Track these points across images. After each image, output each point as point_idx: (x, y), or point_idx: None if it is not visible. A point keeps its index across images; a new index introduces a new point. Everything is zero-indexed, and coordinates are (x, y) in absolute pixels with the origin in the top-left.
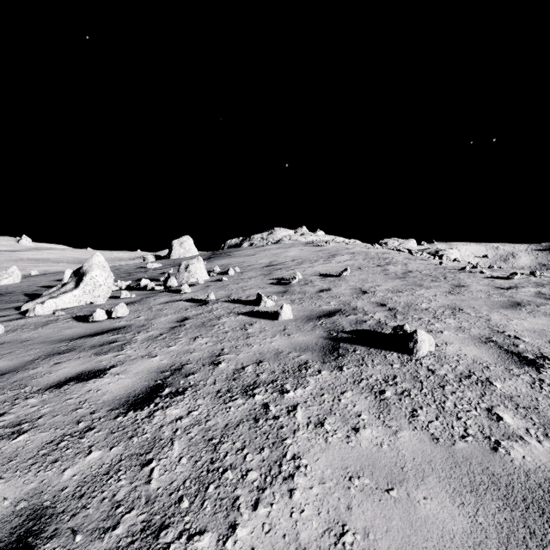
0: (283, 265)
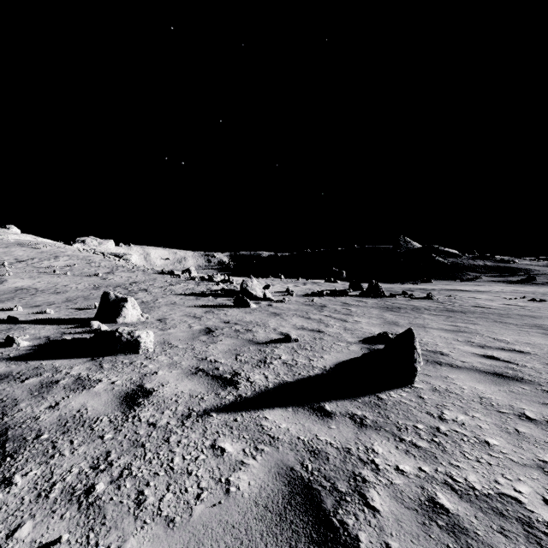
0: (30, 261)
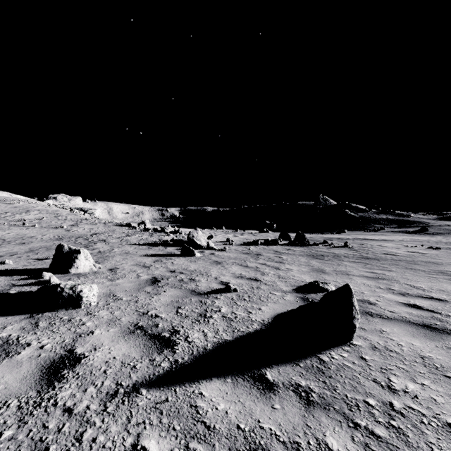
0: (3, 215)
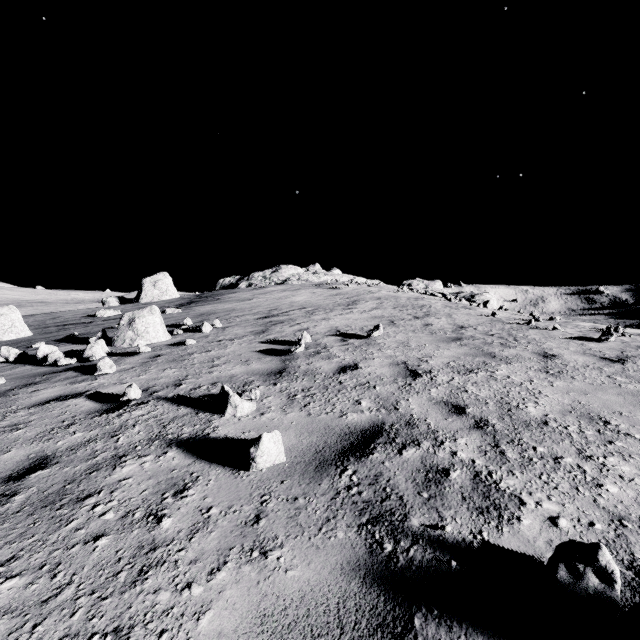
0: (286, 315)
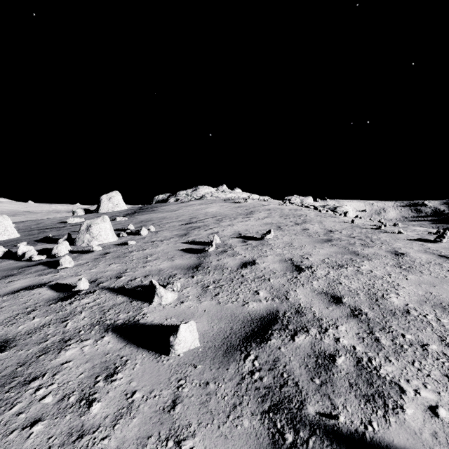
0: (202, 222)
